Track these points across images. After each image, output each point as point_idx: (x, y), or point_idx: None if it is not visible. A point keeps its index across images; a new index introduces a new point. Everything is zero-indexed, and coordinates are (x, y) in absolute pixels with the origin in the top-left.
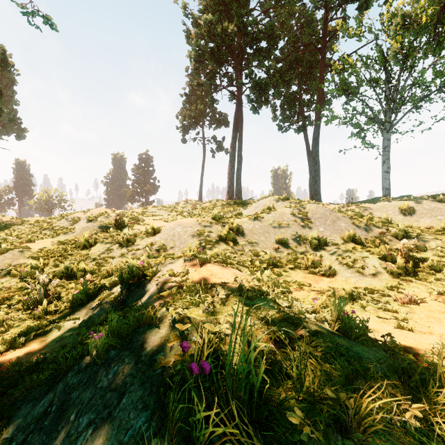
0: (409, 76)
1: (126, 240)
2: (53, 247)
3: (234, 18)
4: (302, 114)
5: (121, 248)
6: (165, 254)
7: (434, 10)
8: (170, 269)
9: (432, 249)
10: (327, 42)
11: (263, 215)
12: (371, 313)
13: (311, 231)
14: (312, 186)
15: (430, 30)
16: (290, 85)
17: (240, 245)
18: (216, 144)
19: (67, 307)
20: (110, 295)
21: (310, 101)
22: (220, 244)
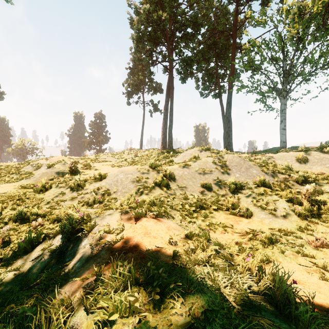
0: (300, 56)
1: (76, 185)
2: (14, 191)
3: (167, 8)
4: (218, 84)
5: (72, 192)
6: (108, 198)
7: (324, 2)
8: (106, 223)
9: (327, 192)
10: (237, 30)
11: (190, 163)
12: (291, 258)
13: (229, 176)
14: (226, 139)
15: (319, 19)
16: (209, 62)
17: (172, 189)
18: (153, 106)
19: (12, 255)
20: (51, 244)
21: (224, 74)
22: (156, 189)
